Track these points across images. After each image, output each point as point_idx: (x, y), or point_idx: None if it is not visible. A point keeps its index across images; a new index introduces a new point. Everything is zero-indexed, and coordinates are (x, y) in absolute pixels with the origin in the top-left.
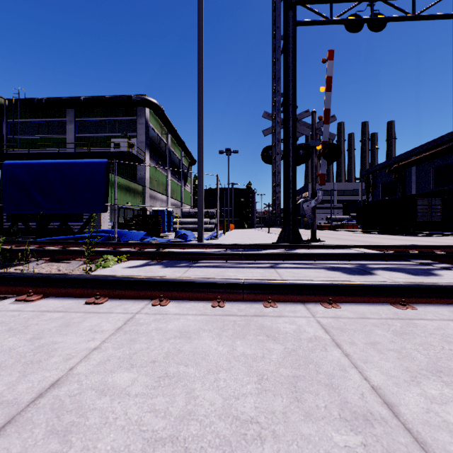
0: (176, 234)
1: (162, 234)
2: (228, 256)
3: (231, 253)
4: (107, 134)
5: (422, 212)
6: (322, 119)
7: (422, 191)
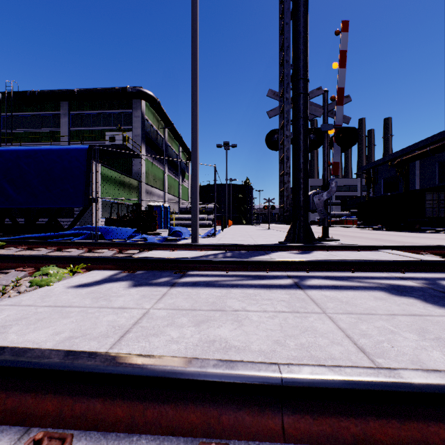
0: (170, 231)
1: (157, 231)
2: (230, 265)
3: (233, 261)
4: (101, 127)
5: (430, 208)
6: (335, 100)
7: (427, 186)
